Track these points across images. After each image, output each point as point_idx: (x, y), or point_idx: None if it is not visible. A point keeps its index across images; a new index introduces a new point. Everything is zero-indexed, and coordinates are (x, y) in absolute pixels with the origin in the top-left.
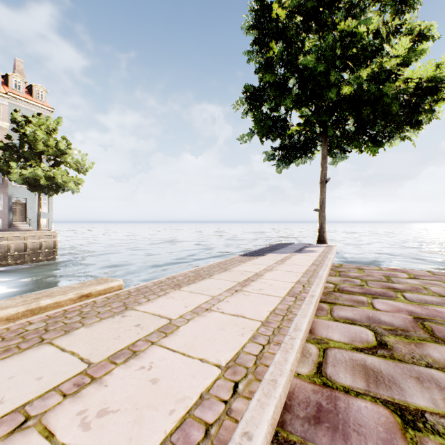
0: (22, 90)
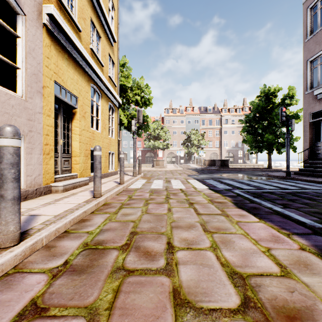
0: (247, 110)
